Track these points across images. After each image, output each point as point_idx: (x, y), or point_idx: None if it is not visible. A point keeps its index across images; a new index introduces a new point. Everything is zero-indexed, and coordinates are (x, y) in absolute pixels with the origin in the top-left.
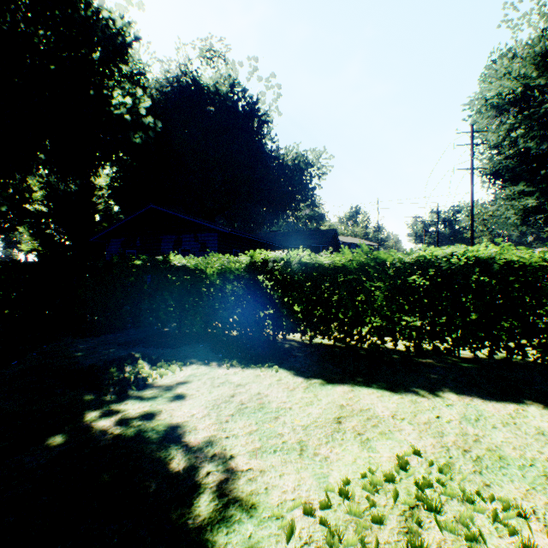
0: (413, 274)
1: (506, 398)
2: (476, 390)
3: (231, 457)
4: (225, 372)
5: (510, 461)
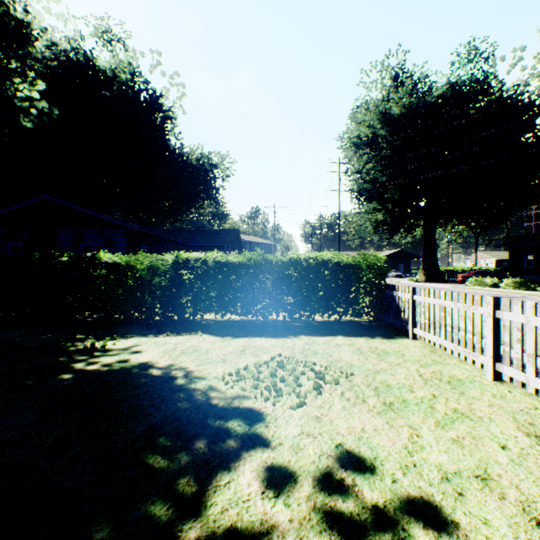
0: (288, 269)
1: (330, 335)
2: (317, 333)
3: (187, 368)
4: (164, 339)
5: (319, 353)
